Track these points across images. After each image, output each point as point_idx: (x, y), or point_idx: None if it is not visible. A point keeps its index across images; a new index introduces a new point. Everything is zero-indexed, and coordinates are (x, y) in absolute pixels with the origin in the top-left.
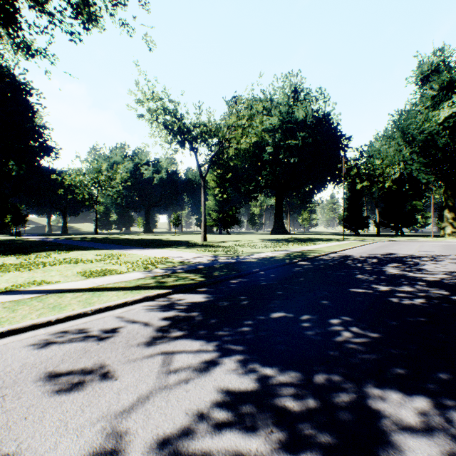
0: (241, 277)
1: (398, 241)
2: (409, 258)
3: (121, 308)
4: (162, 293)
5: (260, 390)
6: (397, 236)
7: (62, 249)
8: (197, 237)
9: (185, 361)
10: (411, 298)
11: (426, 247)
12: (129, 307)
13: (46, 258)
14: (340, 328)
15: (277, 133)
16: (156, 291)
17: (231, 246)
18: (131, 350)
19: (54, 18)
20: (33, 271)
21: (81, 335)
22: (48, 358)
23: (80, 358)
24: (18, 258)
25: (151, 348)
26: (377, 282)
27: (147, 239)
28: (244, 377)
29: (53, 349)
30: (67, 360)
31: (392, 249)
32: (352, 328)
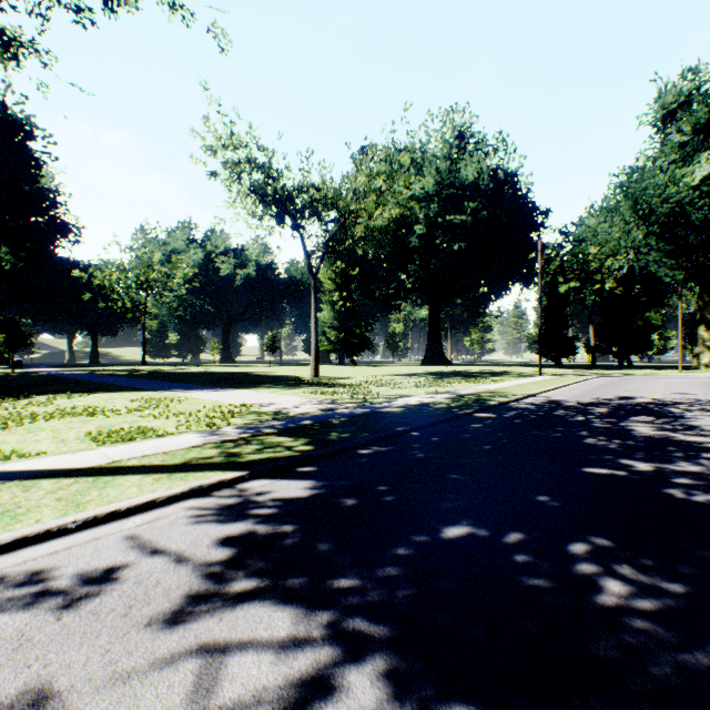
0: (379, 443)
1: (628, 376)
2: (660, 405)
3: (141, 515)
4: (227, 480)
5: None
6: (622, 367)
7: (78, 390)
8: (305, 370)
9: (251, 680)
10: (707, 488)
11: (679, 386)
12: (158, 511)
13: (44, 406)
14: (596, 569)
15: (432, 204)
16: (217, 475)
17: (360, 384)
18: (128, 641)
19: None
20: (7, 432)
21: (31, 589)
22: None
23: None
24: None
25: (177, 631)
26: (626, 453)
27: (223, 372)
28: None
29: None
30: None
31: (624, 390)
32: (622, 569)
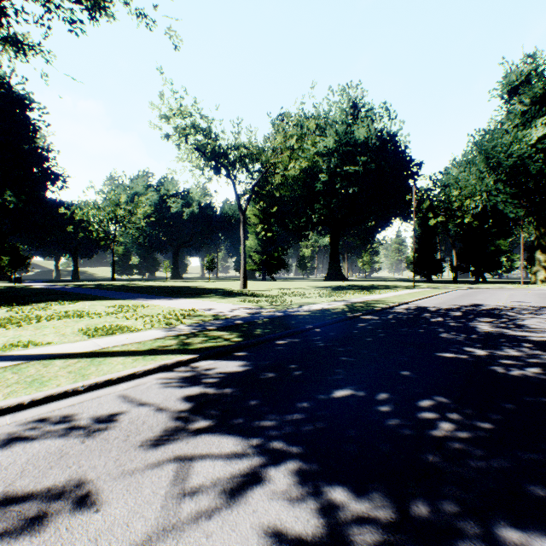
0: (291, 336)
1: (481, 288)
2: (501, 310)
3: (127, 382)
4: (184, 360)
5: (327, 533)
6: (478, 282)
7: (67, 299)
8: (236, 284)
9: (209, 474)
10: (521, 366)
11: (518, 296)
12: (138, 380)
13: (44, 310)
14: (434, 415)
15: (333, 158)
16: (177, 357)
17: (277, 295)
18: (129, 454)
19: (49, 1)
20: (22, 328)
21: (62, 426)
22: (2, 467)
23: (50, 467)
24: (9, 311)
25: (160, 449)
26: (469, 343)
27: (174, 286)
28: (301, 506)
29: (14, 451)
30: (29, 471)
31: (476, 299)
32: (451, 415)
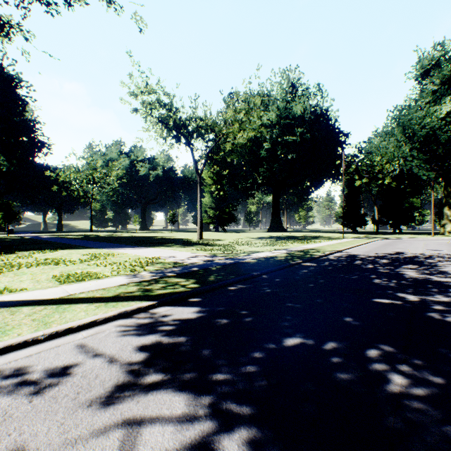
0: (241, 282)
1: (400, 239)
2: (421, 258)
3: (87, 330)
4: (143, 307)
5: None
6: (395, 233)
7: (49, 248)
8: (193, 235)
9: (157, 445)
10: None
11: (432, 245)
12: (98, 328)
13: (27, 258)
14: (385, 367)
15: (275, 129)
16: (136, 304)
17: (229, 244)
18: (76, 417)
19: None
20: (2, 275)
21: (13, 381)
22: None
23: None
24: None
25: (108, 410)
26: (401, 289)
27: (141, 236)
28: None
29: None
30: None
31: (398, 248)
32: (402, 367)
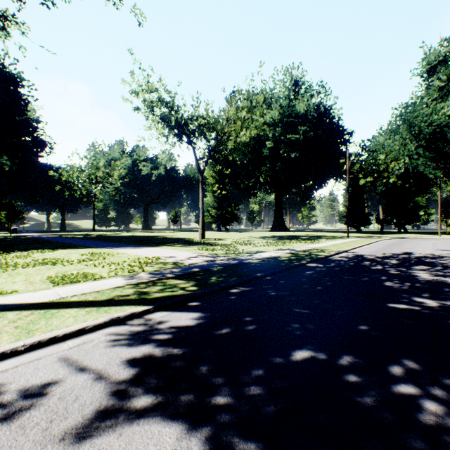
0: (244, 284)
1: (406, 238)
2: (432, 258)
3: (74, 339)
4: (138, 312)
5: None
6: (400, 233)
7: (49, 247)
8: (195, 234)
9: None
10: None
11: (441, 245)
12: (86, 336)
13: (25, 258)
14: (413, 389)
15: (277, 127)
16: (131, 309)
17: (231, 244)
18: None
19: None
20: None
21: None
22: None
23: None
24: None
25: (84, 446)
26: (416, 293)
27: (143, 236)
28: None
29: None
30: None
31: (405, 248)
32: (433, 389)
